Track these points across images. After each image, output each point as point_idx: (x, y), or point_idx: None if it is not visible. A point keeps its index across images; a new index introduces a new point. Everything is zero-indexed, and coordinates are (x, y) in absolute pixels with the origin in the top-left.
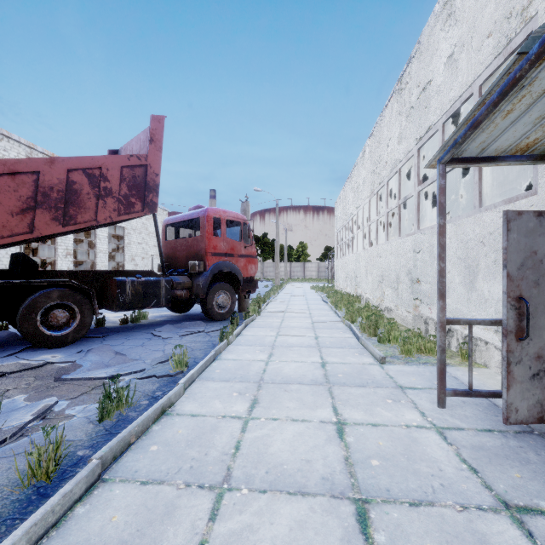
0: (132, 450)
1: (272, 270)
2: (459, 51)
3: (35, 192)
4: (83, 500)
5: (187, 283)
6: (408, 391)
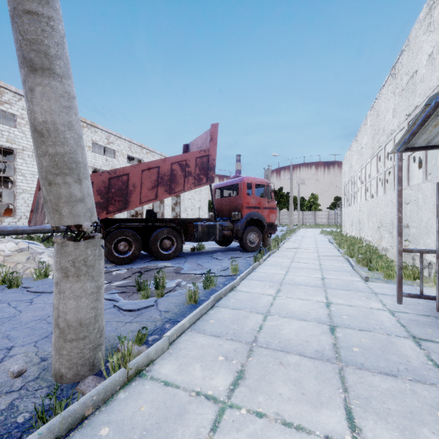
0: (223, 299)
1: (286, 217)
2: (436, 52)
3: (157, 177)
4: (211, 310)
5: (230, 227)
6: (379, 295)
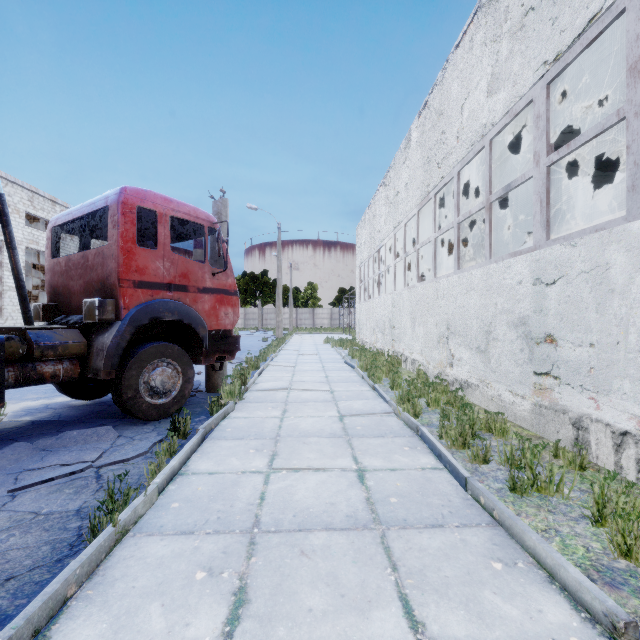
0: None
1: (273, 317)
2: None
3: None
4: None
5: (75, 347)
6: None
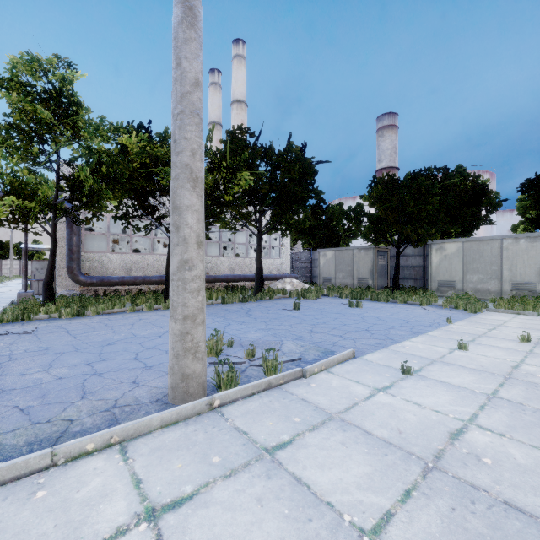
0: None
1: None
2: None
3: None
4: None
5: None
6: None
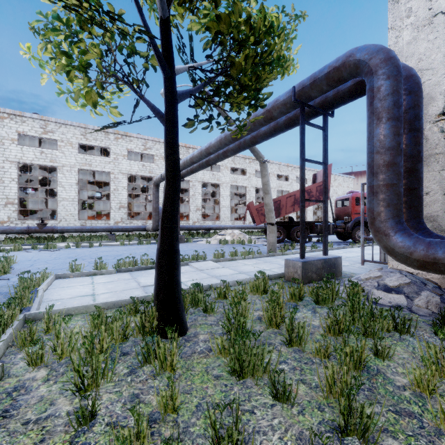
0: (316, 252)
1: None
2: None
3: (294, 200)
4: (309, 253)
5: (343, 226)
6: None
